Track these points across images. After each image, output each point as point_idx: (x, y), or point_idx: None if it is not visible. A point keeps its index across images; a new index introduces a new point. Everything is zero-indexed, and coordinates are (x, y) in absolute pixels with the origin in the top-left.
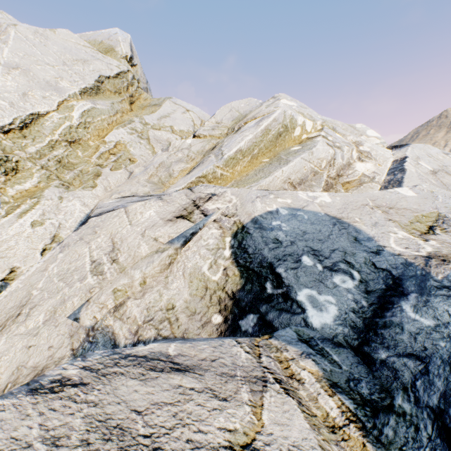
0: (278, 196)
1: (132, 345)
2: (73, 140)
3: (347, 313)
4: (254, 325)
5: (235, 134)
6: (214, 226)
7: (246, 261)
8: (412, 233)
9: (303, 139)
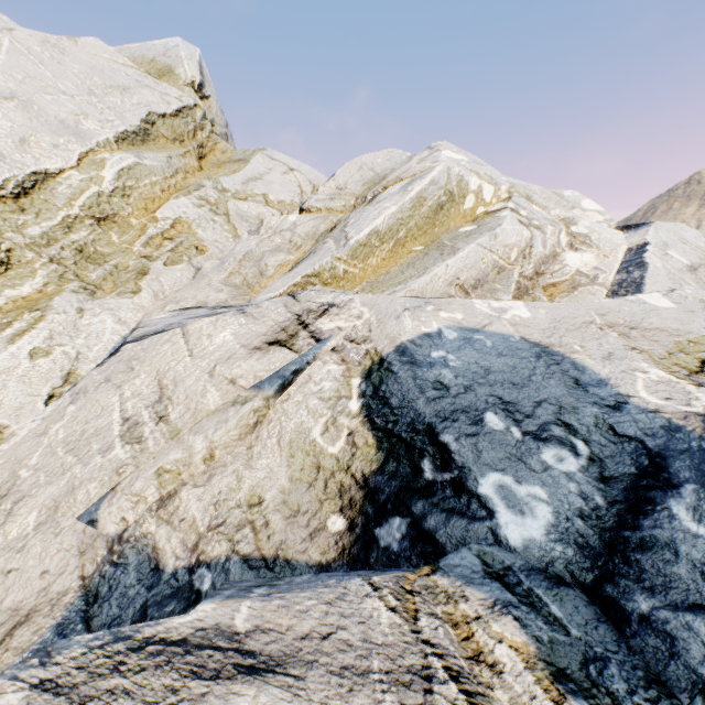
0: (441, 307)
1: (186, 570)
2: (104, 216)
3: (570, 520)
4: (401, 538)
5: (367, 206)
6: (332, 359)
7: (388, 421)
8: (674, 372)
9: (478, 214)
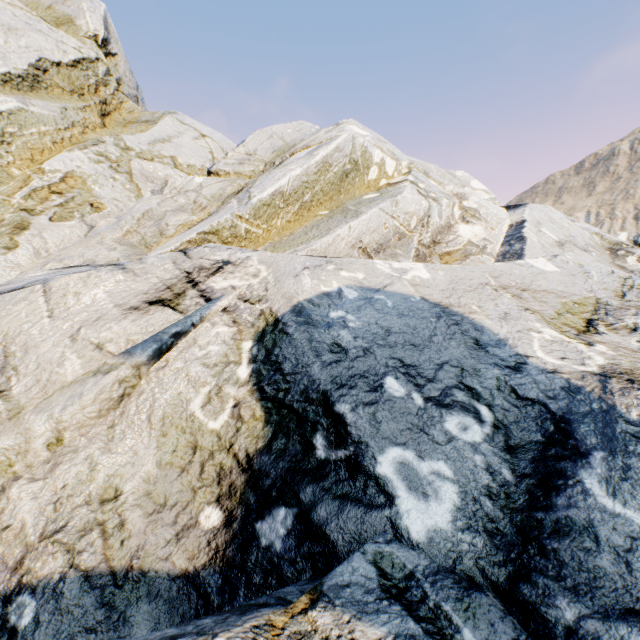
0: (342, 267)
1: None
2: None
3: (478, 501)
4: (286, 535)
5: (274, 170)
6: (223, 320)
7: (279, 389)
8: (565, 332)
9: (381, 185)
